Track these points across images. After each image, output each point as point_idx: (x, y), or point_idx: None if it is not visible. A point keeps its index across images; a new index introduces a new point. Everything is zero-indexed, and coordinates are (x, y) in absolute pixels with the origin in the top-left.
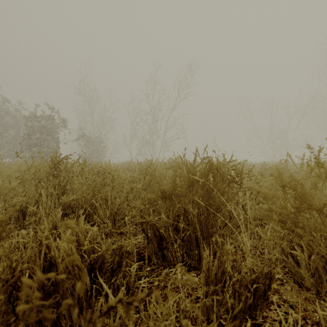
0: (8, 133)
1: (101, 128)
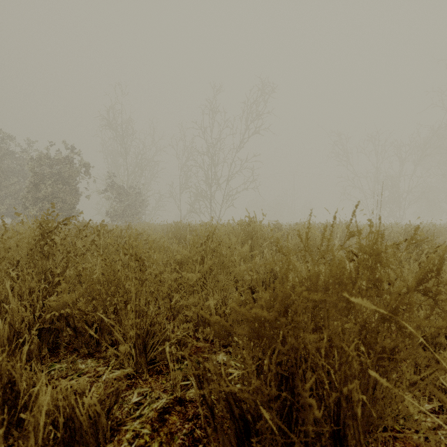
0: (8, 181)
1: (139, 175)
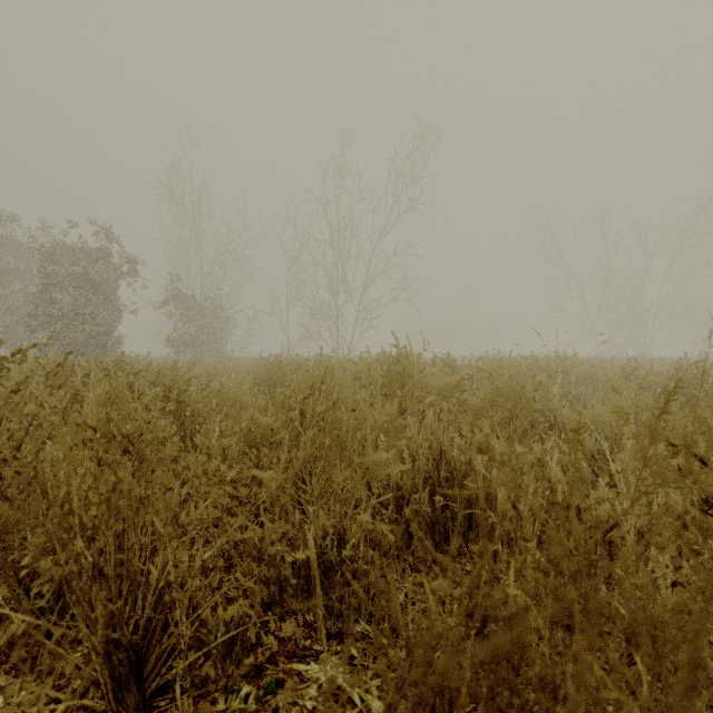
0: (5, 288)
1: (220, 278)
